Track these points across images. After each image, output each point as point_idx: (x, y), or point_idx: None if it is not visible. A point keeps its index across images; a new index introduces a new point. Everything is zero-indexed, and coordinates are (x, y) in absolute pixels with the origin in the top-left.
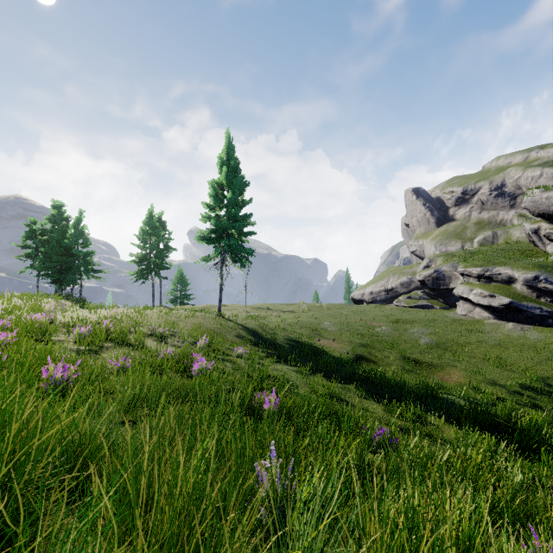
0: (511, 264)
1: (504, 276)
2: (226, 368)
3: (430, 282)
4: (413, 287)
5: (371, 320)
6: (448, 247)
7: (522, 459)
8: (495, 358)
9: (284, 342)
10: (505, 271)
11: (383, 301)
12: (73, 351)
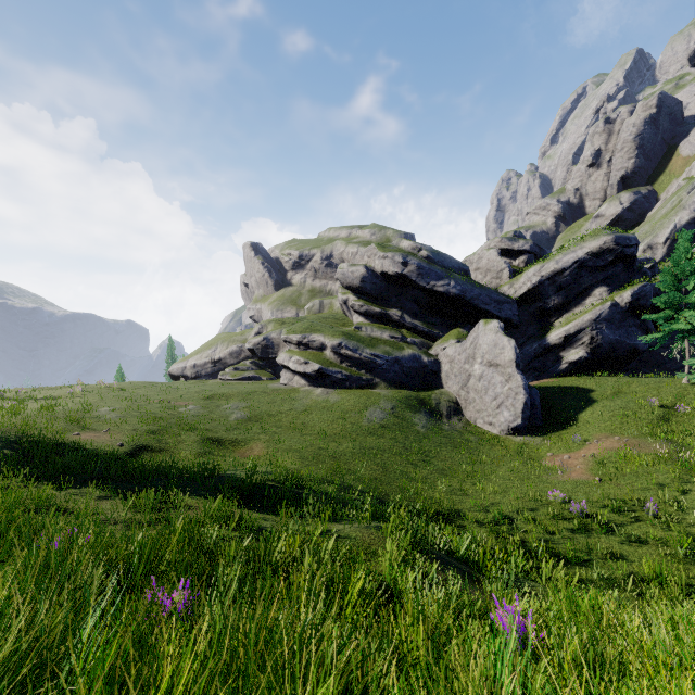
0: (324, 332)
1: (318, 343)
2: None
3: (260, 351)
4: (244, 357)
5: (179, 399)
6: (284, 313)
7: (270, 514)
8: (300, 424)
9: (1, 446)
10: (319, 338)
11: (209, 376)
12: None
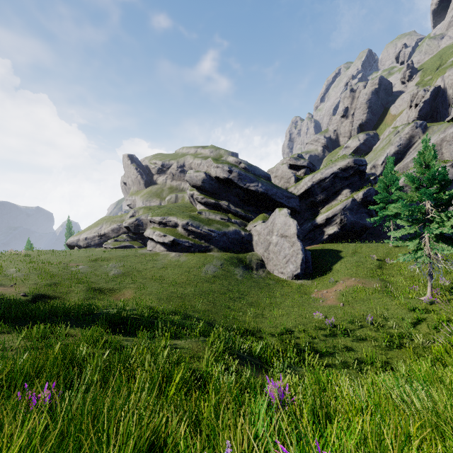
0: (177, 215)
1: (173, 222)
2: None
3: (133, 228)
4: (122, 232)
5: (72, 262)
6: (151, 203)
7: (131, 337)
8: (159, 276)
9: None
10: (174, 219)
11: (97, 245)
12: None
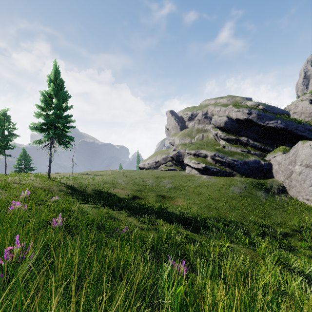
0: (206, 149)
1: (203, 154)
2: (38, 208)
3: (175, 158)
4: (168, 160)
5: (145, 178)
6: (184, 141)
7: (194, 233)
8: (197, 191)
9: (91, 192)
10: (204, 152)
11: (154, 168)
12: None
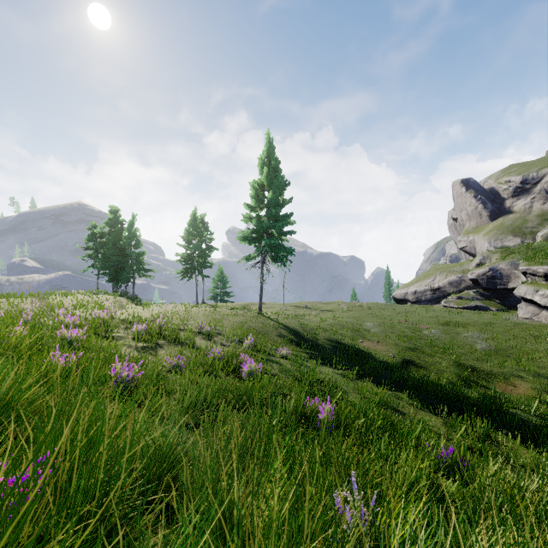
0: None
1: None
2: (274, 370)
3: (484, 282)
4: (463, 286)
5: (418, 322)
6: (504, 242)
7: None
8: None
9: (326, 343)
10: None
11: (428, 301)
12: (133, 347)
